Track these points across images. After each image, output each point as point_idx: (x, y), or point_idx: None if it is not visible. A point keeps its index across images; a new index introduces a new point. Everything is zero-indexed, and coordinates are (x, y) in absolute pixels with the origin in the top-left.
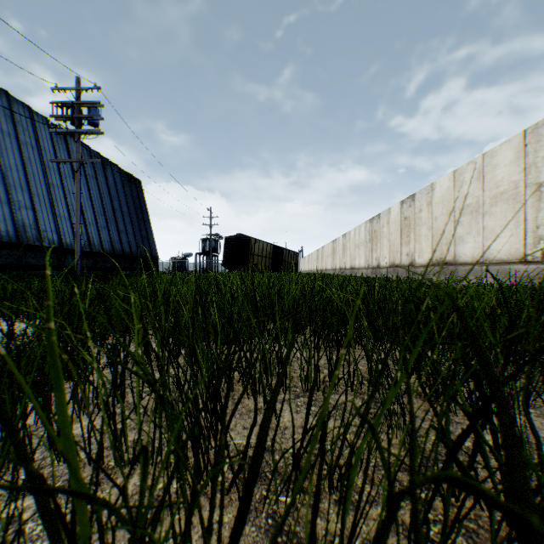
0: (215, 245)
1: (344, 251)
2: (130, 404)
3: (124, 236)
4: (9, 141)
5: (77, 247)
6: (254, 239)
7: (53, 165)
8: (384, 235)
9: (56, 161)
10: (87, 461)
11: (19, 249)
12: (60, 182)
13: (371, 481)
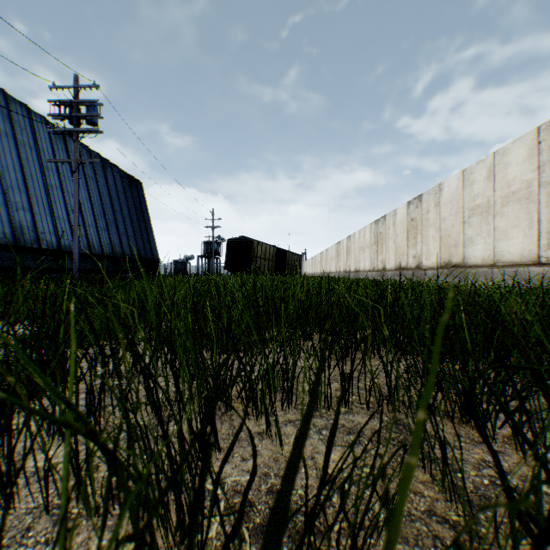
0: (217, 247)
1: (349, 253)
2: (110, 426)
3: (124, 238)
4: (7, 141)
5: (75, 249)
6: (257, 241)
7: (51, 165)
8: (390, 236)
9: (54, 161)
10: (45, 508)
11: (16, 251)
12: (59, 183)
13: (403, 539)
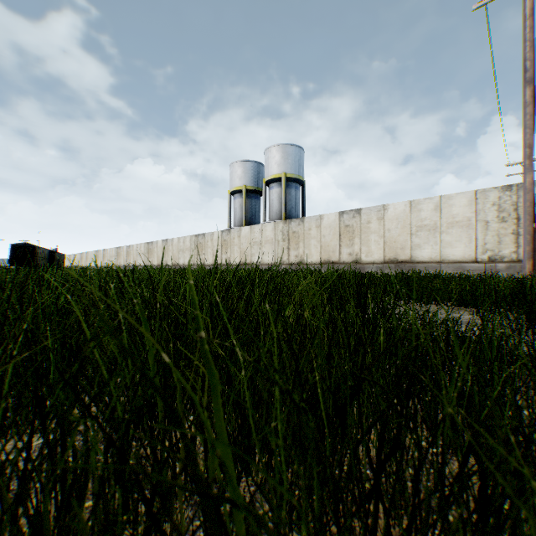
0: None
1: (105, 257)
2: None
3: None
4: None
5: None
6: (39, 247)
7: None
8: (122, 255)
9: None
10: None
11: None
12: None
13: None
